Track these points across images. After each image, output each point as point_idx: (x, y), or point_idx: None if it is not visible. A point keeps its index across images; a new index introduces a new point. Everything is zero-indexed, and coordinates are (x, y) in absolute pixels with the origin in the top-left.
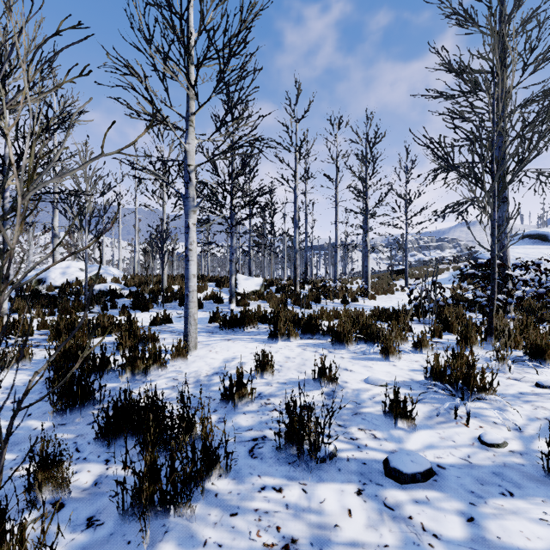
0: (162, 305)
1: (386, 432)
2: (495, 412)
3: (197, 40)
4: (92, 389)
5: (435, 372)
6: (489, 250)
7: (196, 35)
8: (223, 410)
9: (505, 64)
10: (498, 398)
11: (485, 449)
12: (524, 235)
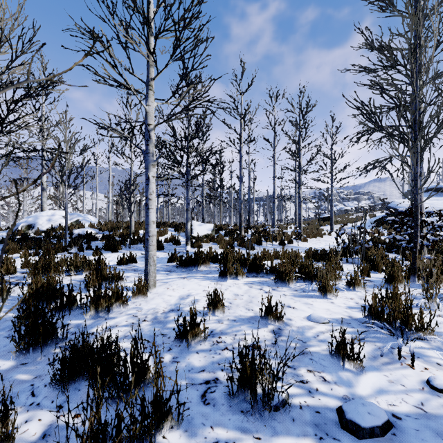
0: (130, 247)
1: (334, 374)
2: (438, 354)
3: (155, 13)
4: (54, 329)
5: (373, 311)
6: (412, 200)
7: (155, 10)
8: (177, 348)
9: (420, 42)
10: (438, 338)
11: (436, 394)
12: (429, 188)
